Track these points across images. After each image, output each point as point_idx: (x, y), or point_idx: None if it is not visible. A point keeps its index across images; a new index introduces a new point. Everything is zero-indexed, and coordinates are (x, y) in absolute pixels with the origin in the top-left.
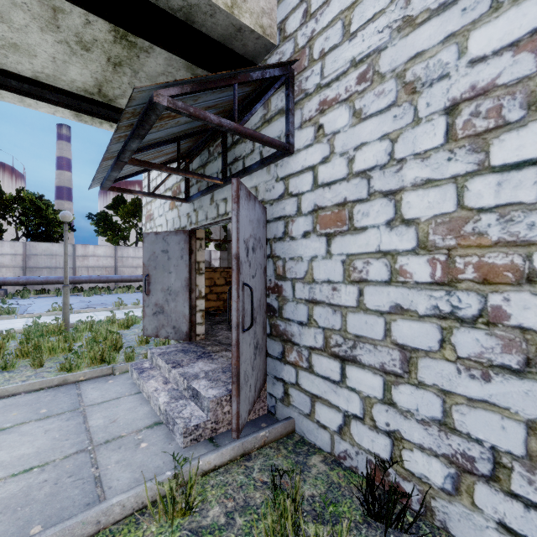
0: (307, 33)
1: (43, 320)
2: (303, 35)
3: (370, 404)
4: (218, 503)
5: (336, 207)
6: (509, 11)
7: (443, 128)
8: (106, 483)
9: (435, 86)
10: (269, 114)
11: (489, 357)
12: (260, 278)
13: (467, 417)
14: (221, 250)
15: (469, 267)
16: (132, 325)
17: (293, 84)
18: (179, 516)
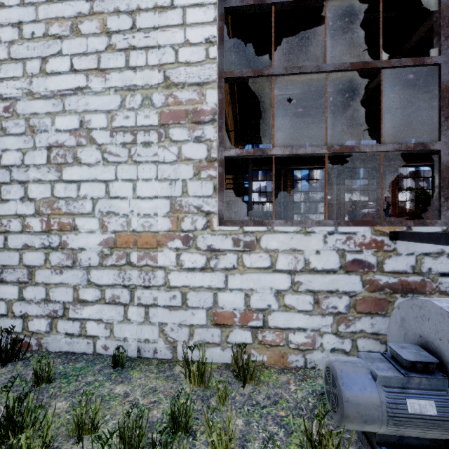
0: None
1: None
2: None
3: (11, 304)
4: None
5: None
6: (69, 116)
7: (46, 156)
8: None
9: (43, 134)
10: None
11: (62, 263)
12: None
13: (55, 293)
14: None
15: (56, 223)
16: None
17: None
18: None
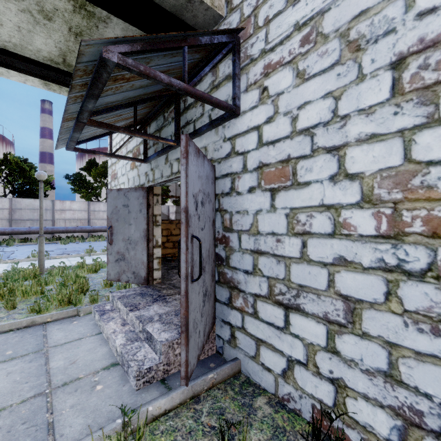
0: (252, 3)
1: (22, 265)
2: (248, 5)
3: (313, 350)
4: None
5: (279, 164)
6: None
7: (389, 83)
8: (59, 430)
9: (381, 42)
10: (217, 80)
11: (439, 312)
12: (209, 230)
13: (415, 371)
14: (177, 205)
15: (417, 220)
16: (100, 269)
17: (239, 51)
18: None
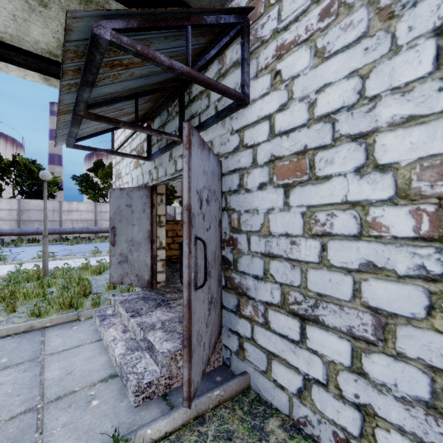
0: None
1: (28, 266)
2: None
3: (335, 370)
4: None
5: (294, 156)
6: None
7: (432, 53)
8: None
9: (421, 5)
10: (224, 68)
11: None
12: (215, 230)
13: None
14: None
15: None
16: (104, 271)
17: (248, 33)
18: None
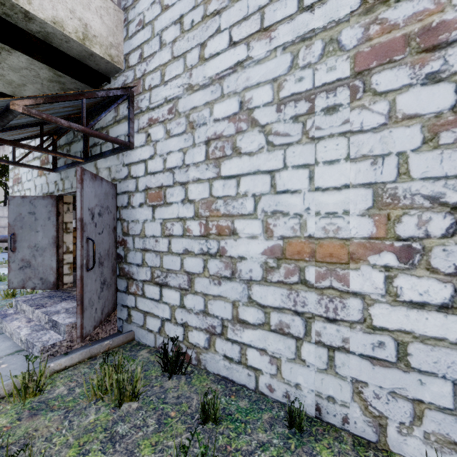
0: (142, 70)
1: None
2: (139, 70)
3: (174, 309)
4: (64, 385)
5: (157, 189)
6: (227, 100)
7: (204, 152)
8: None
9: (202, 128)
10: (118, 117)
11: (221, 273)
12: (108, 234)
13: (213, 305)
14: None
15: (214, 227)
16: None
17: (133, 101)
18: (31, 397)
